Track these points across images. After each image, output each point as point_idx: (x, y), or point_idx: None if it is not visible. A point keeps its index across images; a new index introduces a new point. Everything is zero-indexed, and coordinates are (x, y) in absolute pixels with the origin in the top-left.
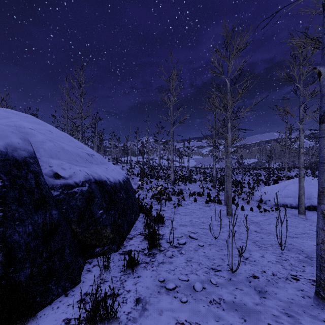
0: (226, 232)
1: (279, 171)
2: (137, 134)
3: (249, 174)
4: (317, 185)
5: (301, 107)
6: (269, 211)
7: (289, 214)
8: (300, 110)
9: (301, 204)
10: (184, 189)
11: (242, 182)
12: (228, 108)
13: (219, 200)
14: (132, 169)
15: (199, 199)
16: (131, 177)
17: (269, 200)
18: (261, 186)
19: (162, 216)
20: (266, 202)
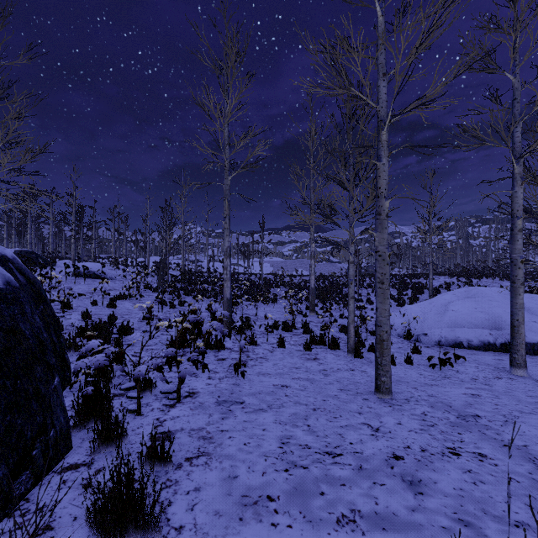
0: (466, 536)
1: (412, 280)
2: (165, 212)
3: (365, 286)
4: (503, 301)
5: (519, 126)
6: (452, 364)
7: (483, 365)
8: (515, 134)
9: (518, 346)
10: (253, 315)
11: (358, 298)
12: (382, 88)
13: (334, 341)
14: (150, 277)
15: (289, 339)
16: (139, 293)
17: (426, 334)
18: (392, 306)
19: (166, 451)
20: (420, 338)
